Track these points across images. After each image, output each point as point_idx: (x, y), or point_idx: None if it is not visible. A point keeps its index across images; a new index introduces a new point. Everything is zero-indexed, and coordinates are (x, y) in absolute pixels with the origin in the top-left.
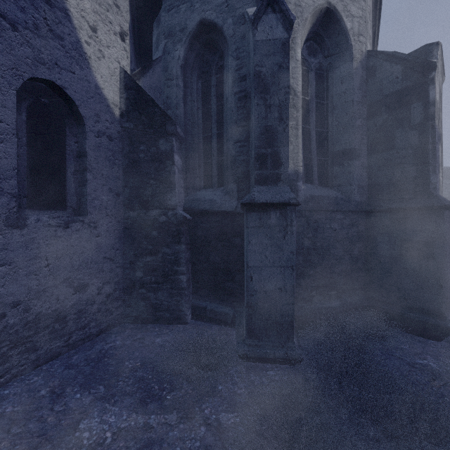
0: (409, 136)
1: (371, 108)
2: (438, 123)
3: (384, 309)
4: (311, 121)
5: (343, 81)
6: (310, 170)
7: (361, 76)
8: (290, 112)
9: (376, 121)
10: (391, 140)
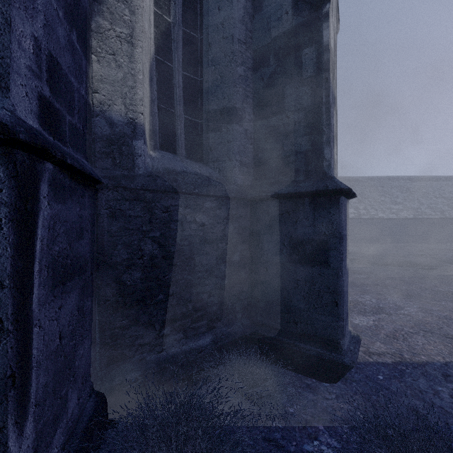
0: (300, 94)
1: (258, 56)
2: (333, 79)
3: (271, 339)
4: (176, 58)
5: (221, 7)
6: (171, 131)
7: (244, 5)
8: (115, 7)
9: (263, 73)
10: (280, 100)
